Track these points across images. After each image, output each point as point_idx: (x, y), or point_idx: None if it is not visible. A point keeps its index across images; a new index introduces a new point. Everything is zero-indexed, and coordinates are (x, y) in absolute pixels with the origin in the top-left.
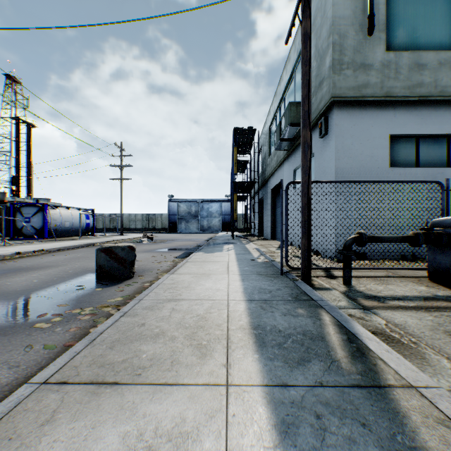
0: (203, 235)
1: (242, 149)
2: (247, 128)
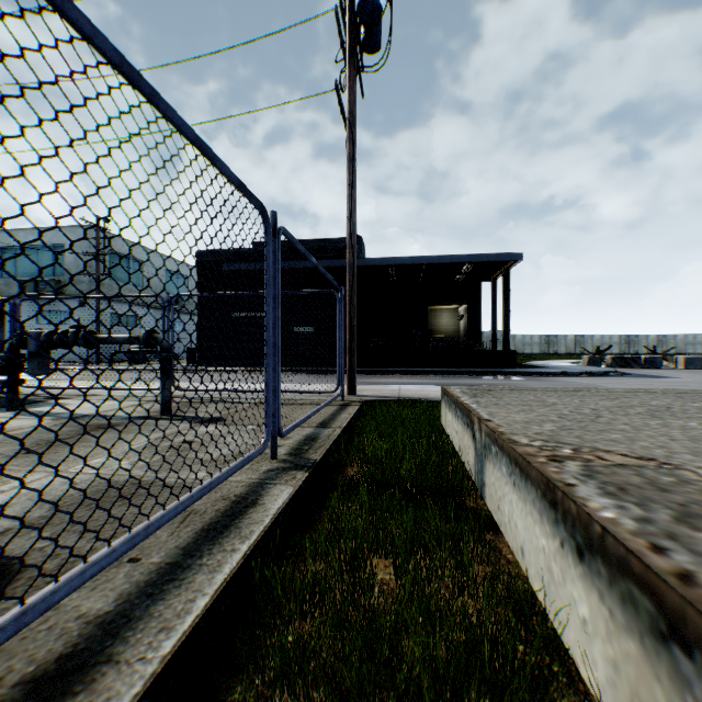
0: None
1: None
2: None
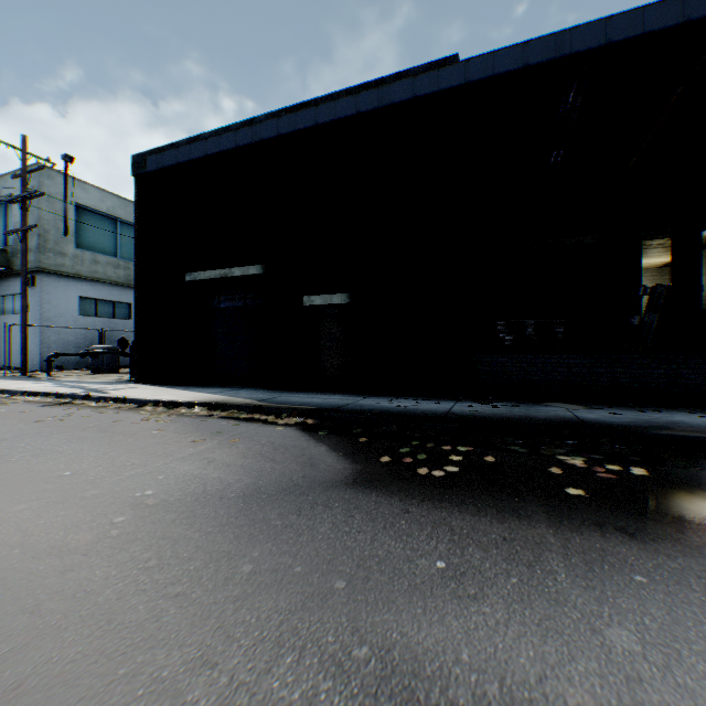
0: None
1: None
2: None
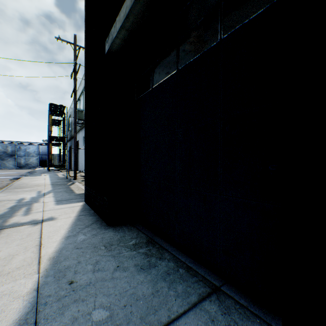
0: (22, 170)
1: (56, 113)
2: (60, 105)
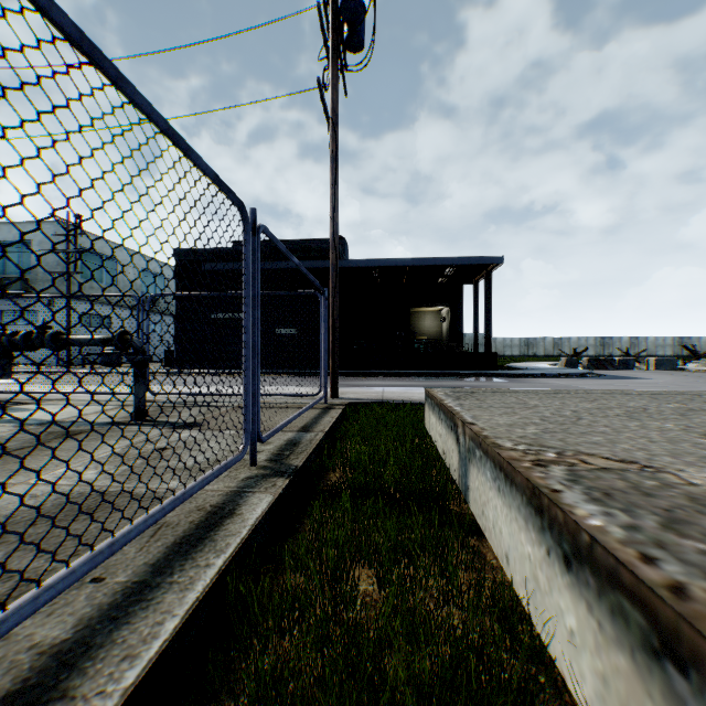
0: None
1: None
2: None
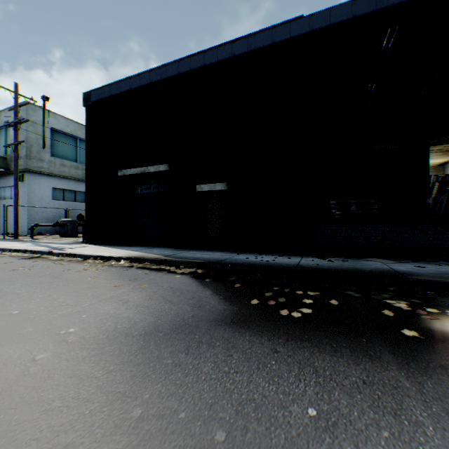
0: None
1: None
2: None
